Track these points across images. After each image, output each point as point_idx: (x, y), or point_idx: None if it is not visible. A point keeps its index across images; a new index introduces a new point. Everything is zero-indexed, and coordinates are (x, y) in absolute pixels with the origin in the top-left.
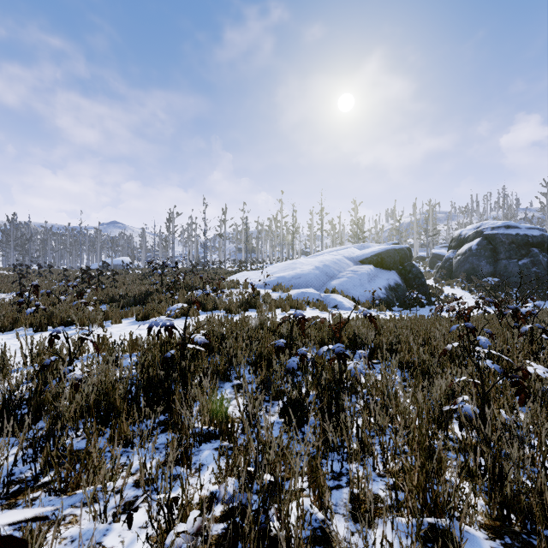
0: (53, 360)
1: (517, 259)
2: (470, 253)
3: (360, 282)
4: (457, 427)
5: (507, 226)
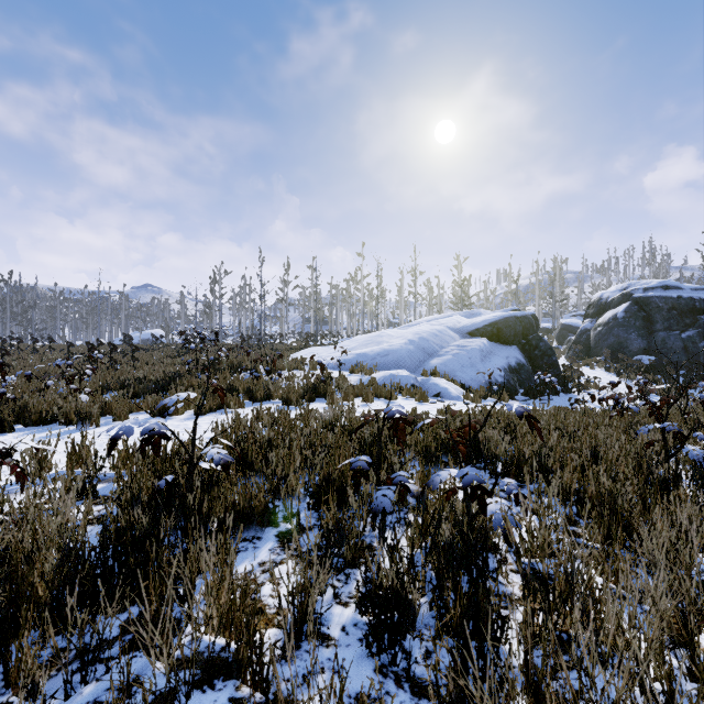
0: None
1: (679, 330)
2: (615, 323)
3: (469, 361)
4: None
5: (665, 286)
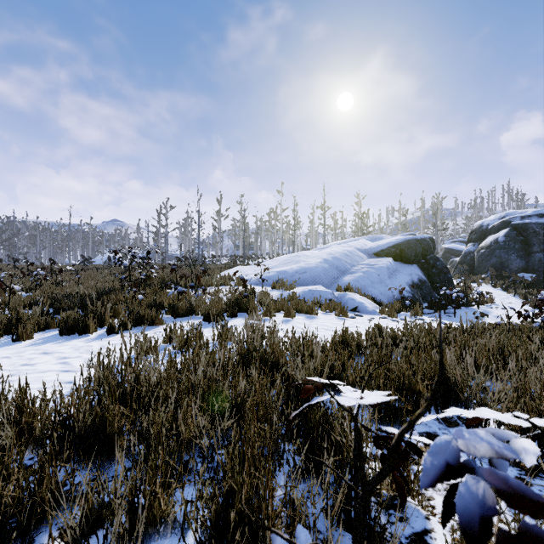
0: None
1: None
2: (497, 246)
3: (378, 277)
4: None
5: (540, 214)
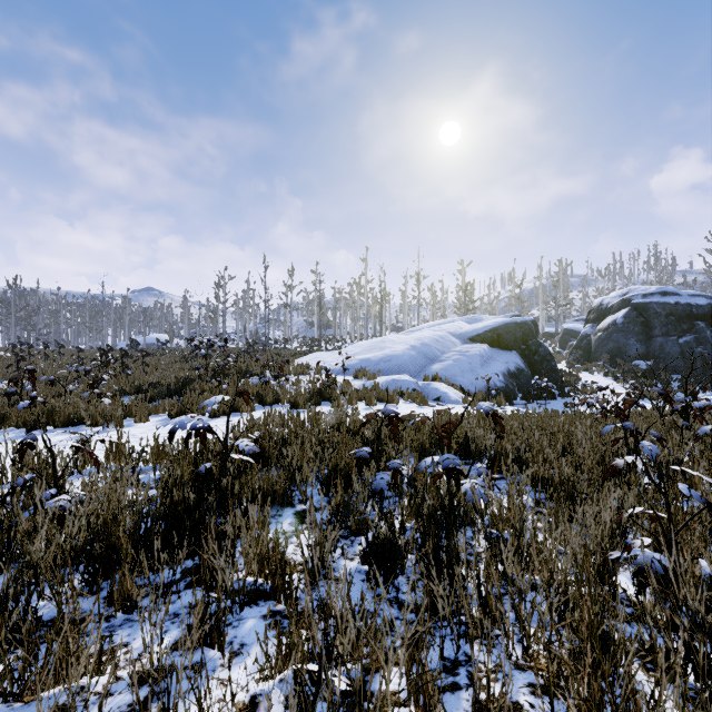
0: (28, 479)
1: (677, 335)
2: (614, 329)
3: (470, 366)
4: (624, 579)
5: (663, 292)
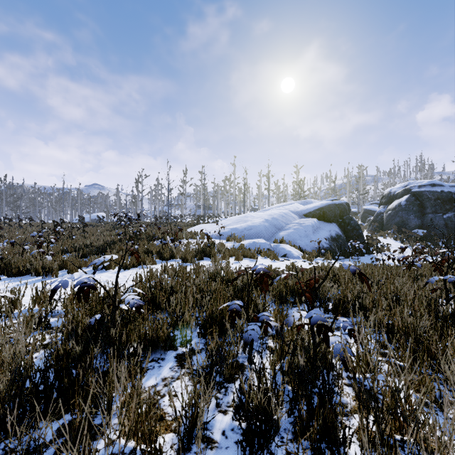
0: None
1: (442, 213)
2: (400, 208)
3: (305, 233)
4: None
5: (432, 184)
